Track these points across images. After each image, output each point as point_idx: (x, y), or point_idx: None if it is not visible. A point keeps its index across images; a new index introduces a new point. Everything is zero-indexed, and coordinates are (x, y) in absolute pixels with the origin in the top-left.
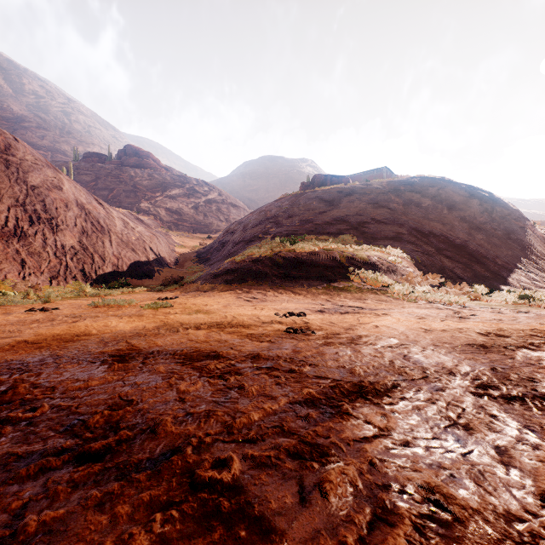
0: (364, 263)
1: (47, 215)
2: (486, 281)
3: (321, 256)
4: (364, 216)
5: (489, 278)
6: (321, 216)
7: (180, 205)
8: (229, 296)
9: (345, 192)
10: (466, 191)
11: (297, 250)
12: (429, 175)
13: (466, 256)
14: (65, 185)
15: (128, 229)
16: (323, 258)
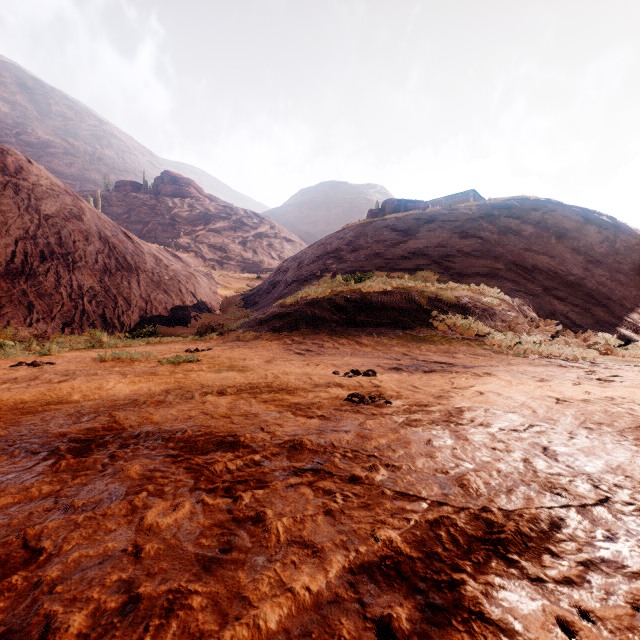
0: (450, 306)
1: (62, 250)
2: (612, 329)
3: (395, 297)
4: (449, 248)
5: (615, 326)
6: (394, 249)
7: (225, 240)
8: (276, 348)
9: (423, 219)
10: (579, 215)
11: (364, 290)
12: (531, 197)
13: (583, 297)
14: (87, 215)
15: (160, 267)
16: (397, 299)
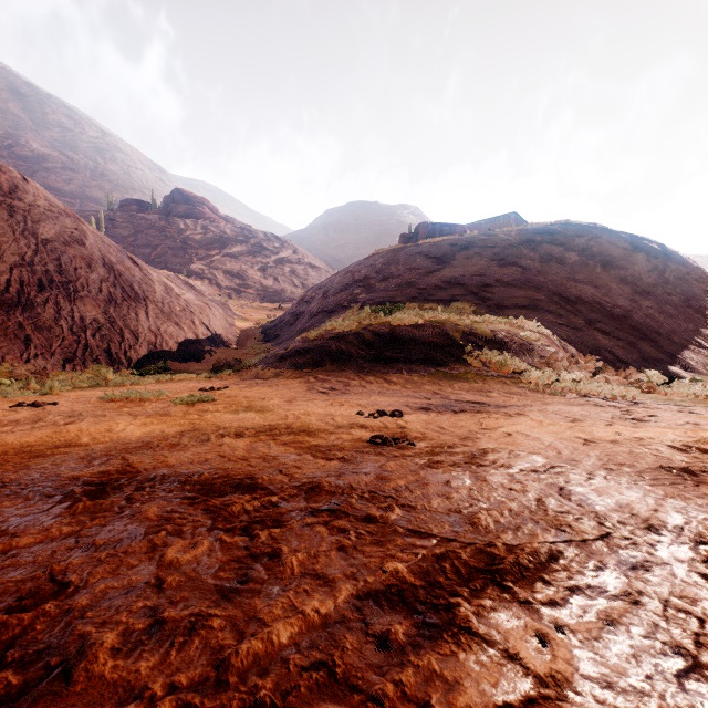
0: (486, 340)
1: (62, 278)
2: (659, 365)
3: (427, 331)
4: (486, 277)
5: (662, 362)
6: (427, 278)
7: (242, 266)
8: (298, 386)
9: (460, 245)
10: (627, 242)
11: (394, 323)
12: (575, 221)
13: (629, 331)
14: (90, 238)
15: (171, 296)
16: (429, 333)
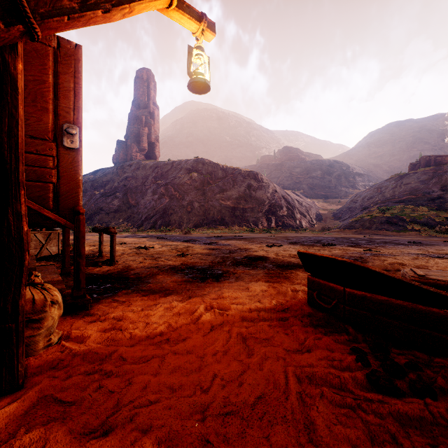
0: (418, 221)
1: (277, 204)
2: None
3: (396, 218)
4: (445, 191)
5: None
6: (413, 192)
7: (318, 181)
8: (351, 233)
9: (438, 172)
10: None
11: (384, 215)
12: None
13: None
14: (276, 189)
15: (300, 205)
16: (397, 219)
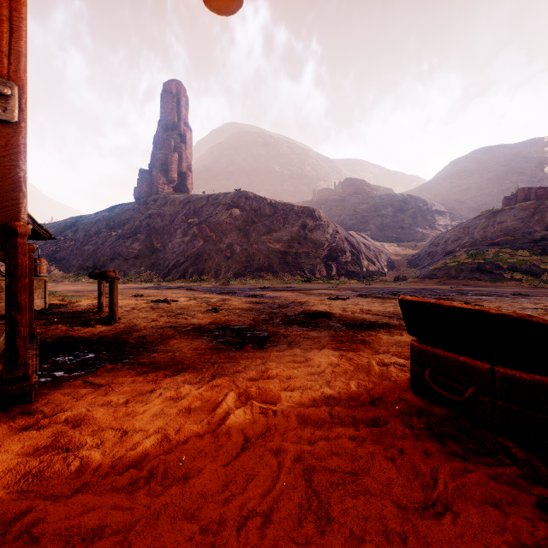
0: (518, 268)
1: (338, 248)
2: None
3: (490, 265)
4: None
5: None
6: (510, 232)
7: (388, 220)
8: (433, 284)
9: (540, 208)
10: None
11: (475, 261)
12: None
13: None
14: (338, 229)
15: (367, 249)
16: (491, 265)
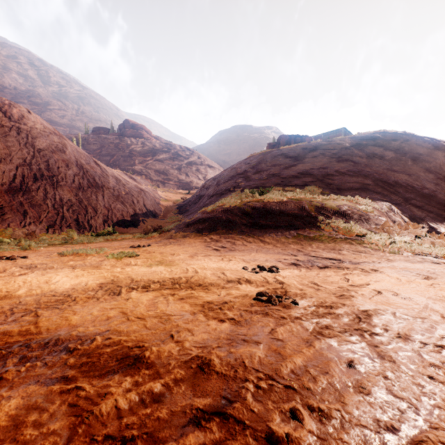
0: (333, 212)
1: (49, 173)
2: None
3: (289, 206)
4: (329, 169)
5: None
6: (287, 170)
7: (166, 167)
8: (198, 245)
9: (309, 148)
10: (429, 143)
11: (265, 200)
12: (391, 130)
13: (436, 206)
14: (68, 149)
15: (119, 185)
16: (291, 207)
